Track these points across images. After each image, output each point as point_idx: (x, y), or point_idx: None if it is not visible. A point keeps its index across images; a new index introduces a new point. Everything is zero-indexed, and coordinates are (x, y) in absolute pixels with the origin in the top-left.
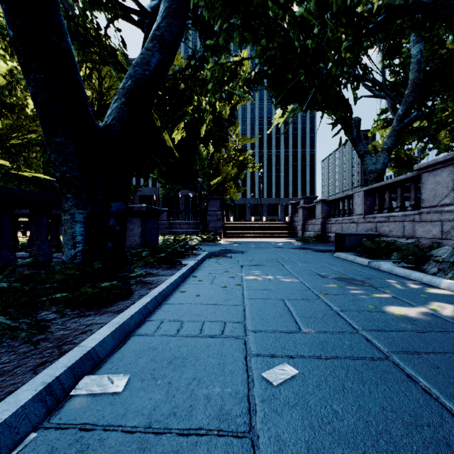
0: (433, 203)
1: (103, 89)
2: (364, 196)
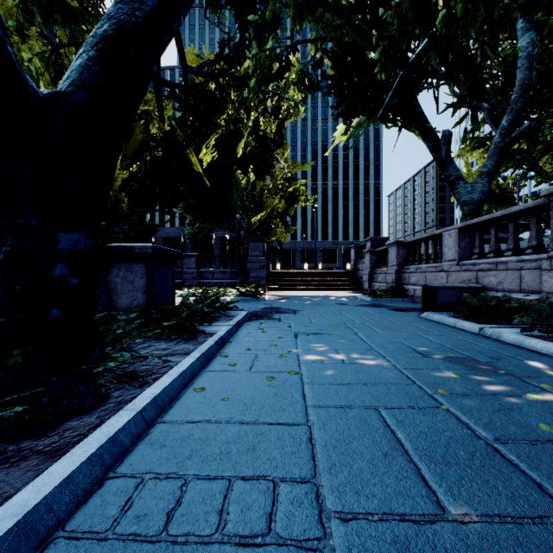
0: None
1: None
2: (459, 235)
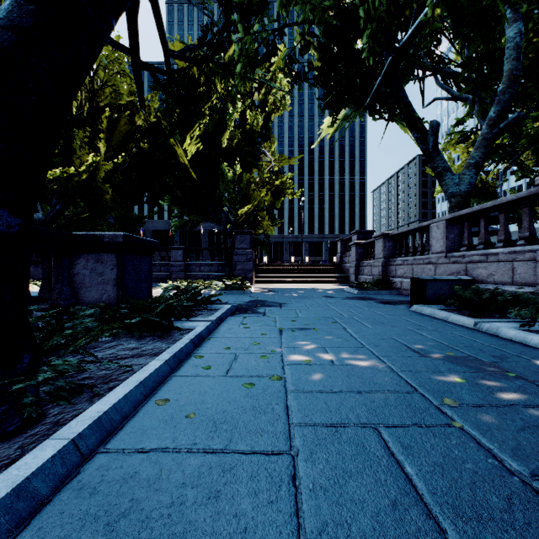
0: None
1: (95, 87)
2: (447, 227)
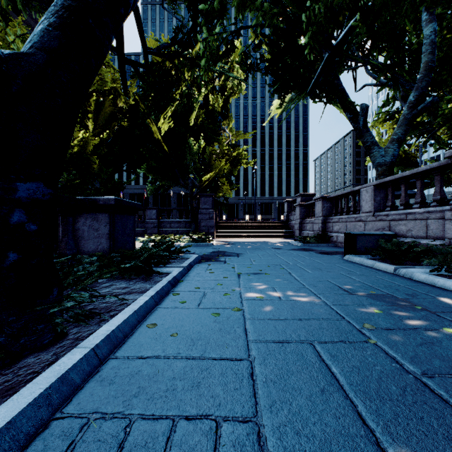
0: None
1: None
2: (374, 191)
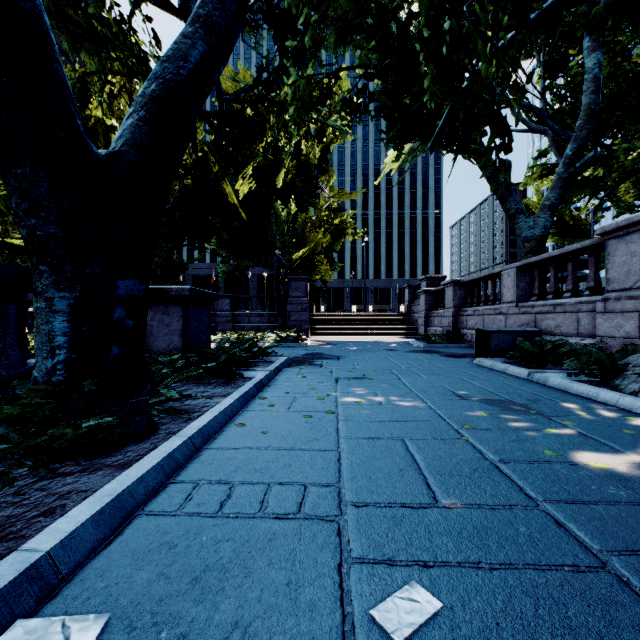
0: (625, 285)
1: None
2: (517, 274)
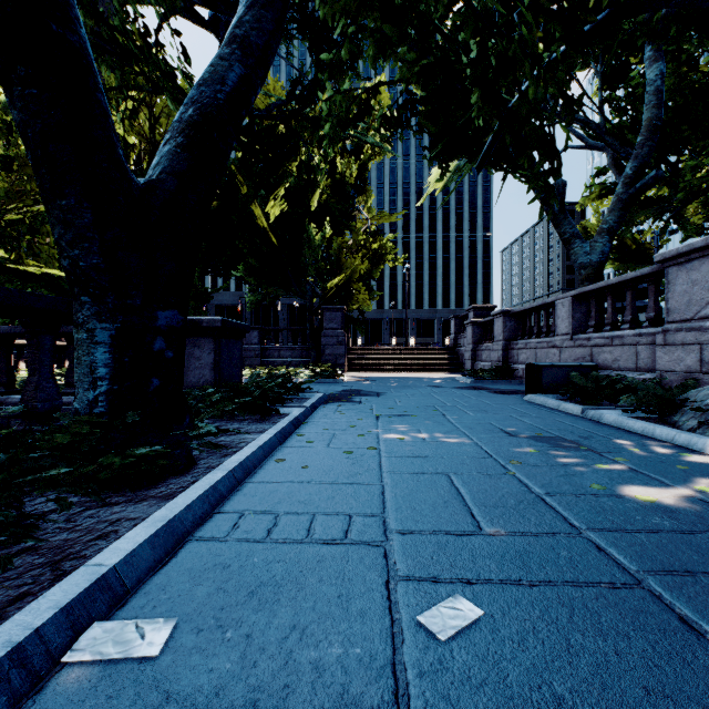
0: (686, 316)
1: (156, 136)
2: (573, 304)
